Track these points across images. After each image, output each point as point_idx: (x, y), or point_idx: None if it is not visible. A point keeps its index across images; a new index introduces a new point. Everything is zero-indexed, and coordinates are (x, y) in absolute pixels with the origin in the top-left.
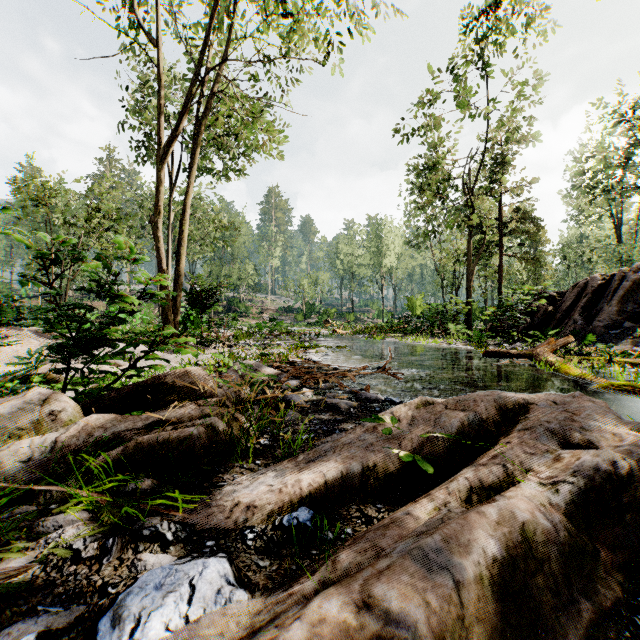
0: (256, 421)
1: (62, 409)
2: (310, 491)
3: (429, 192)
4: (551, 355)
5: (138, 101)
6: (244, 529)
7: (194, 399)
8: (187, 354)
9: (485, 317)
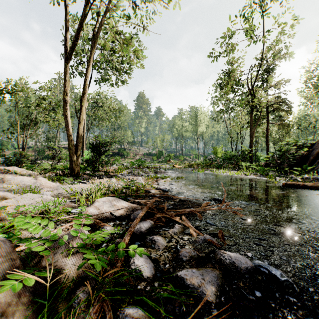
0: None
1: None
2: None
3: (228, 87)
4: None
5: None
6: None
7: None
8: (75, 185)
9: (266, 158)
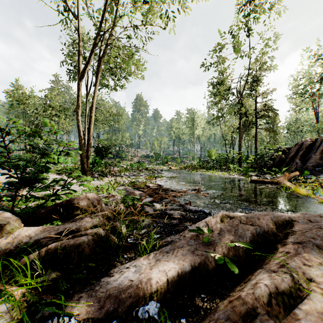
0: (126, 225)
1: (7, 223)
2: (157, 287)
3: (219, 96)
4: (288, 182)
5: (70, 50)
6: (111, 320)
7: (90, 213)
8: (92, 181)
9: (249, 161)
